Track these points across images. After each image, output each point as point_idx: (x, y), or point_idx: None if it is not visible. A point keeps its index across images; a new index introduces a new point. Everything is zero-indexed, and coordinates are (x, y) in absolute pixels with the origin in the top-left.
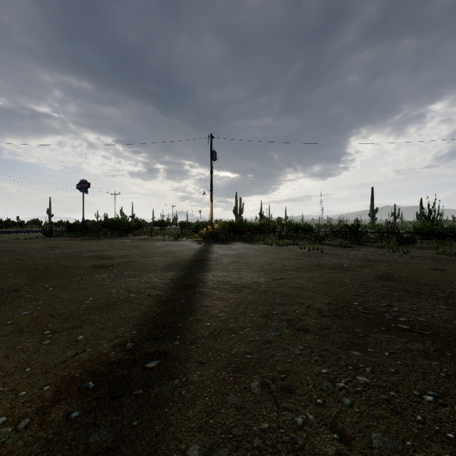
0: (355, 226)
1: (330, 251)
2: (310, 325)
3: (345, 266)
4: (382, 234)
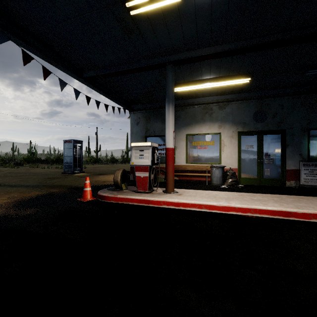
0: None
1: None
2: None
3: None
4: (5, 162)
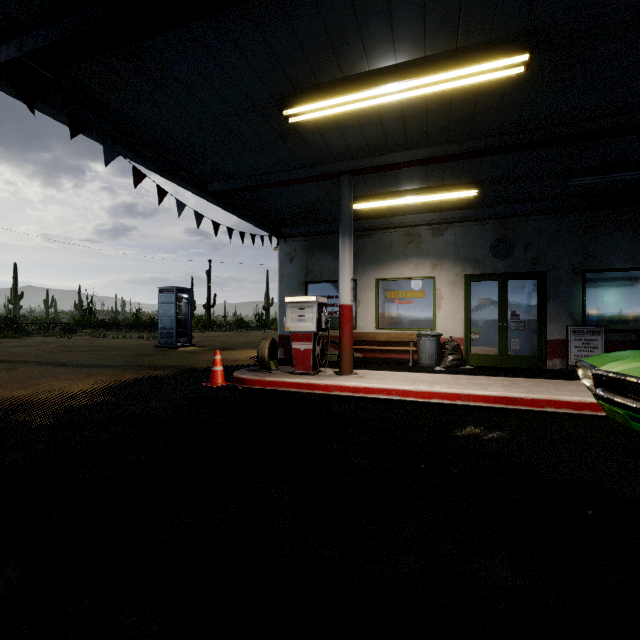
0: (10, 318)
1: (3, 341)
2: (45, 354)
3: (34, 345)
4: (42, 326)
